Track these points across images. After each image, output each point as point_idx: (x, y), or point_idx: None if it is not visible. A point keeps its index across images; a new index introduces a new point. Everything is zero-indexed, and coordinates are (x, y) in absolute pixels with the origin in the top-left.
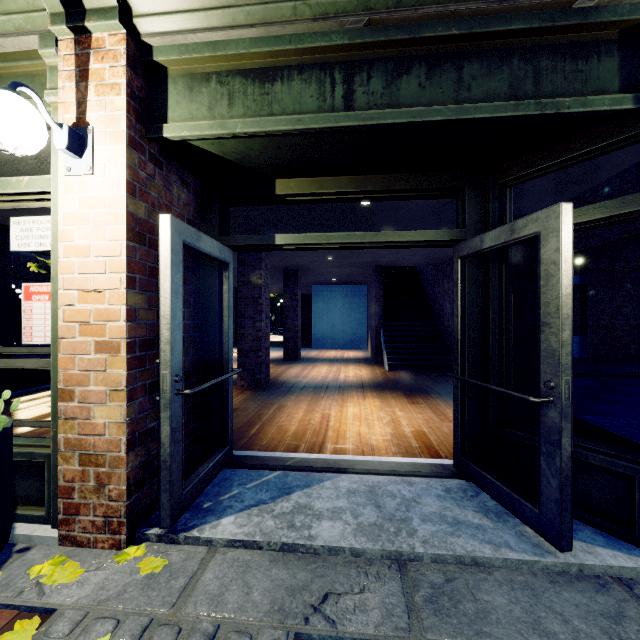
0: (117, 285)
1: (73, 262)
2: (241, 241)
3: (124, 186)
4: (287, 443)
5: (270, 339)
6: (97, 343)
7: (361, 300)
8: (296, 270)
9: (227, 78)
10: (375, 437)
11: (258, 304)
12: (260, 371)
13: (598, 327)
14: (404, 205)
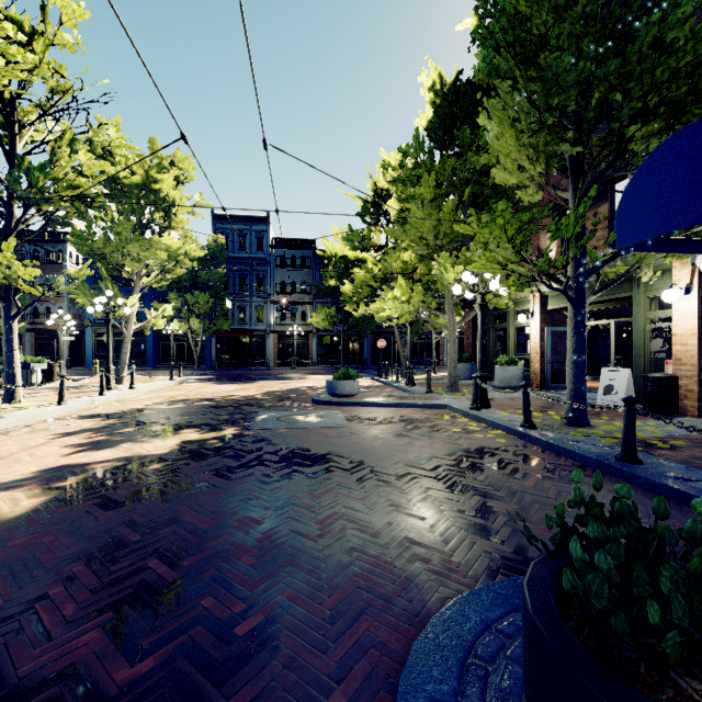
0: (538, 341)
1: (532, 337)
2: None
3: (539, 322)
4: None
5: None
6: (535, 352)
7: None
8: None
9: (557, 296)
10: None
11: None
12: None
13: None
14: None
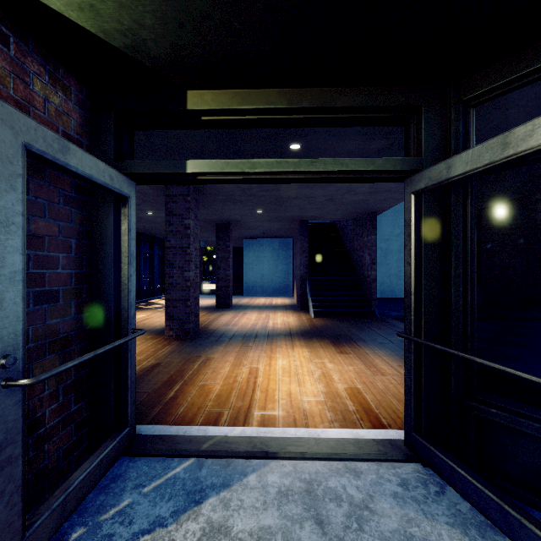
0: None
1: None
2: (143, 168)
3: None
4: (208, 410)
5: (206, 287)
6: None
7: (287, 252)
8: (228, 223)
9: None
10: (307, 398)
11: (187, 254)
12: (189, 321)
13: (491, 276)
14: (334, 152)
